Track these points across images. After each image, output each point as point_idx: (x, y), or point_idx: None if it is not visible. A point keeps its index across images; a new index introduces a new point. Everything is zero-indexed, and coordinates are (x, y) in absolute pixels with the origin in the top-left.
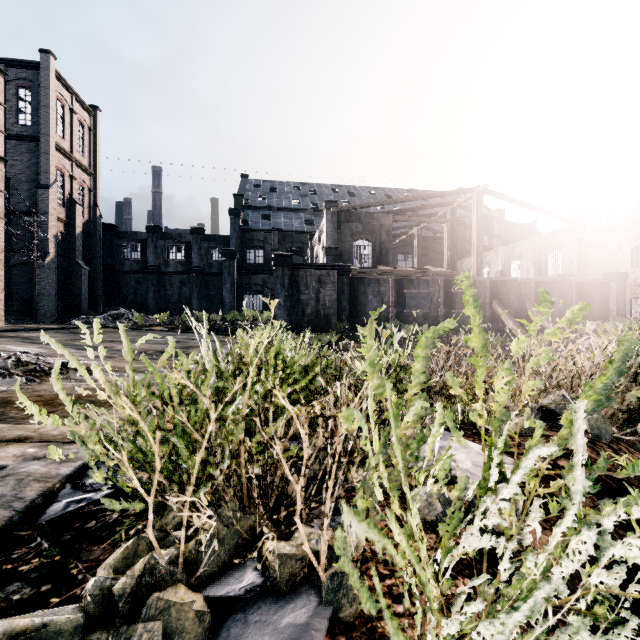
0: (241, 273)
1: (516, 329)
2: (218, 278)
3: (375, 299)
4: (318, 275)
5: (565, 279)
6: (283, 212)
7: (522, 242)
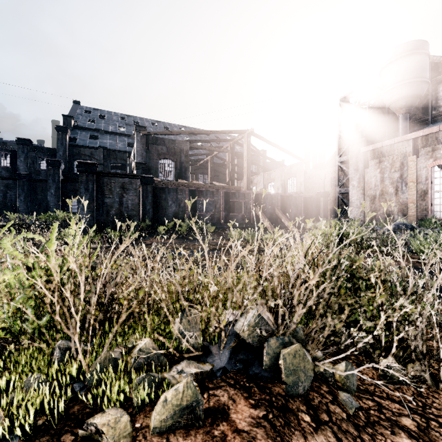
0: (66, 181)
1: (269, 226)
2: (46, 184)
3: (174, 204)
4: (122, 182)
5: (297, 194)
6: (109, 135)
7: (275, 170)
